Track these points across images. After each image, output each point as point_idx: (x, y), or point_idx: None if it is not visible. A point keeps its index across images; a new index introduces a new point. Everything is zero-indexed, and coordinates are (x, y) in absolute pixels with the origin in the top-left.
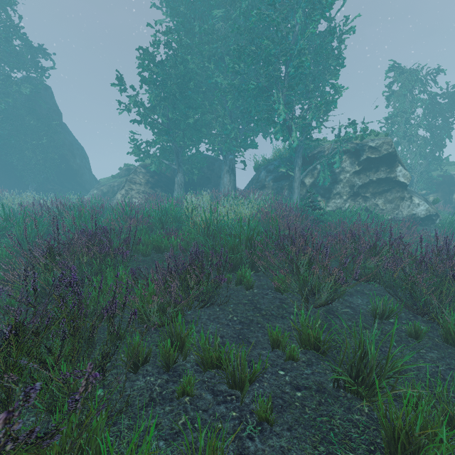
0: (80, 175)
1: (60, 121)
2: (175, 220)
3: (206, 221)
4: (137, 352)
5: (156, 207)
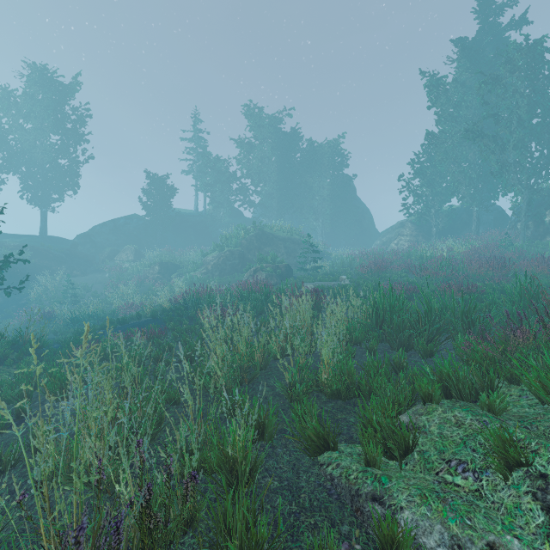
0: (368, 231)
1: (356, 196)
2: (415, 257)
3: (420, 256)
4: (390, 276)
5: (411, 251)
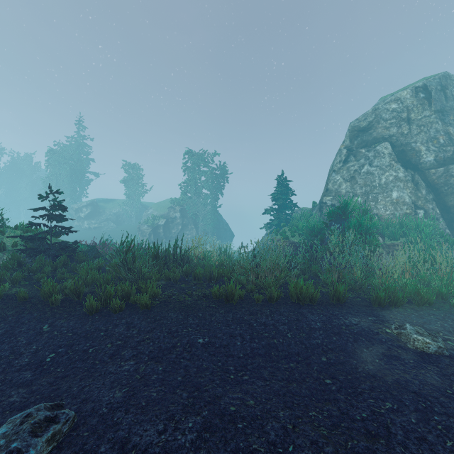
0: None
1: None
2: None
3: None
4: None
5: None
